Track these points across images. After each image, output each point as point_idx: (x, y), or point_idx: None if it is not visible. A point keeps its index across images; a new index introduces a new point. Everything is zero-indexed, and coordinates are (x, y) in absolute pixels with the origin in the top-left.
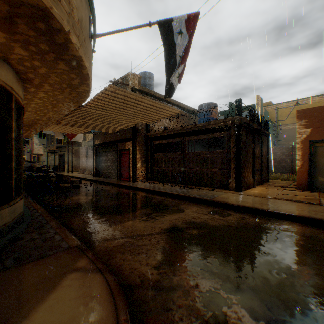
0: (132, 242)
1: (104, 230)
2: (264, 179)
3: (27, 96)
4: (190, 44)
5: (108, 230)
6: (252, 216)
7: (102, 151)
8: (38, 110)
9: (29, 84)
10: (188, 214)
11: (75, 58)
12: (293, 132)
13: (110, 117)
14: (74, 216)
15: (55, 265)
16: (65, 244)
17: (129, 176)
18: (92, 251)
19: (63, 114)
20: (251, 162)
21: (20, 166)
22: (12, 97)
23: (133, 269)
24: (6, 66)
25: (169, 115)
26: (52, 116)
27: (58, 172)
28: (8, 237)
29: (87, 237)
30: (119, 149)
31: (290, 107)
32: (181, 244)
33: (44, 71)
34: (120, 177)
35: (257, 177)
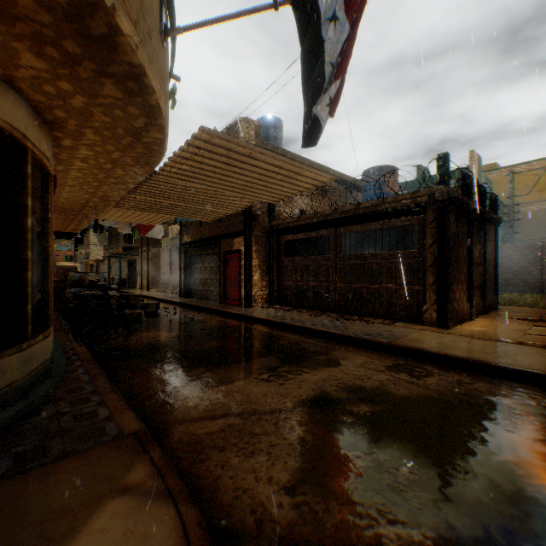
0: (242, 427)
1: (190, 397)
2: (489, 304)
3: (61, 156)
4: (353, 41)
5: (198, 399)
6: (477, 378)
7: (195, 254)
8: (84, 183)
9: (59, 131)
10: (347, 371)
11: (131, 70)
12: (541, 217)
13: (205, 193)
14: (140, 369)
15: (87, 475)
16: (112, 428)
17: (239, 298)
18: (165, 442)
19: (125, 188)
20: (465, 272)
21: (47, 279)
22: (27, 153)
23: (241, 490)
24: (12, 94)
25: (311, 185)
26: (108, 192)
27: (126, 290)
28: (15, 409)
29: (159, 412)
30: (222, 251)
31: (533, 172)
32: (338, 435)
33: (81, 102)
34: (225, 299)
35: (476, 301)
